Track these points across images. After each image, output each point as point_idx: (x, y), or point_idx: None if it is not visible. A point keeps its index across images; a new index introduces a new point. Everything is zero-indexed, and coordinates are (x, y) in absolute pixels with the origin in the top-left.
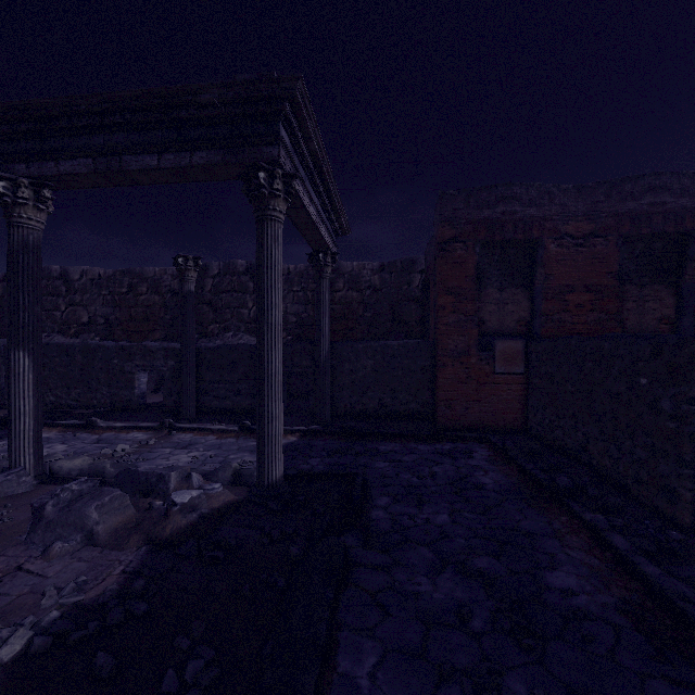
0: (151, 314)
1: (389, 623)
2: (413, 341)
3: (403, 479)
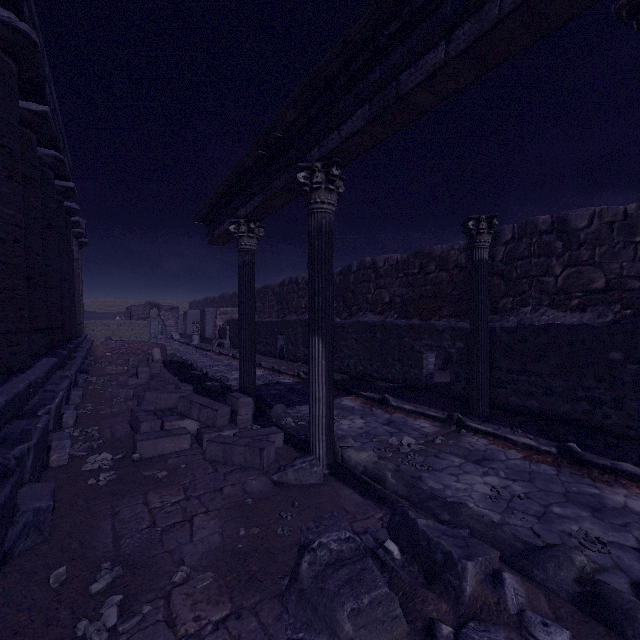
0: (438, 291)
1: None
2: None
3: None
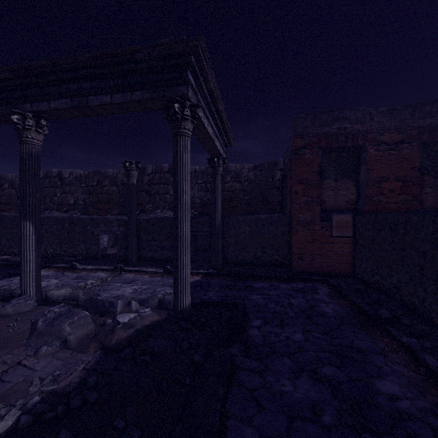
0: (111, 198)
1: (263, 415)
2: (276, 215)
3: (270, 307)
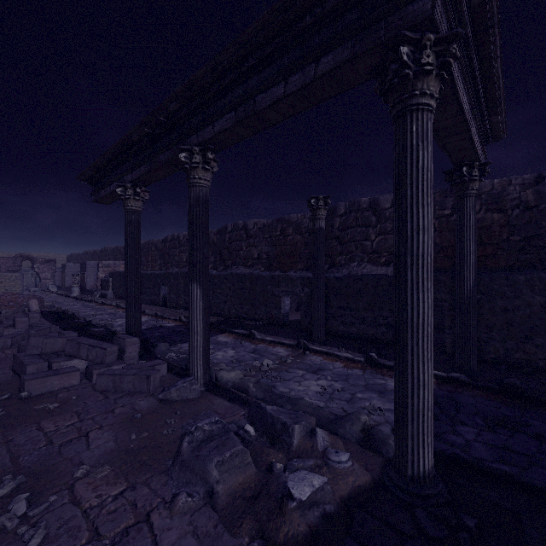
0: (295, 250)
1: None
2: None
3: None
